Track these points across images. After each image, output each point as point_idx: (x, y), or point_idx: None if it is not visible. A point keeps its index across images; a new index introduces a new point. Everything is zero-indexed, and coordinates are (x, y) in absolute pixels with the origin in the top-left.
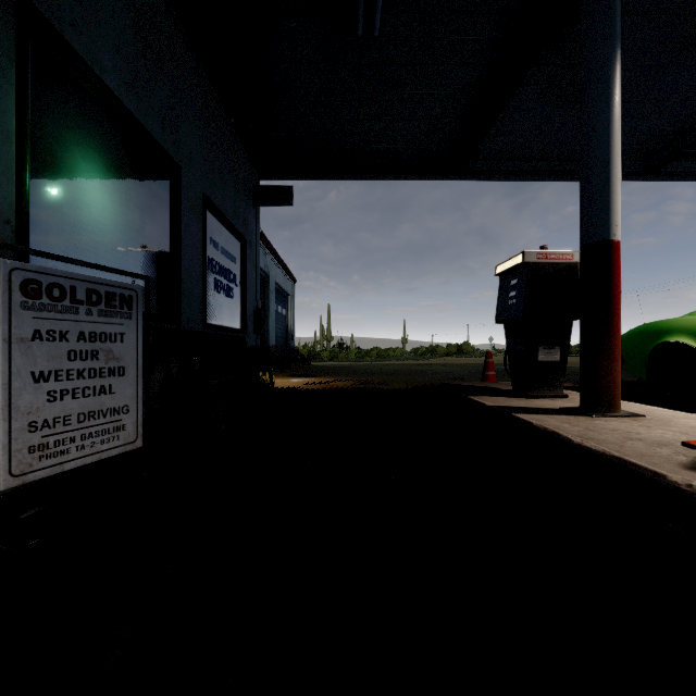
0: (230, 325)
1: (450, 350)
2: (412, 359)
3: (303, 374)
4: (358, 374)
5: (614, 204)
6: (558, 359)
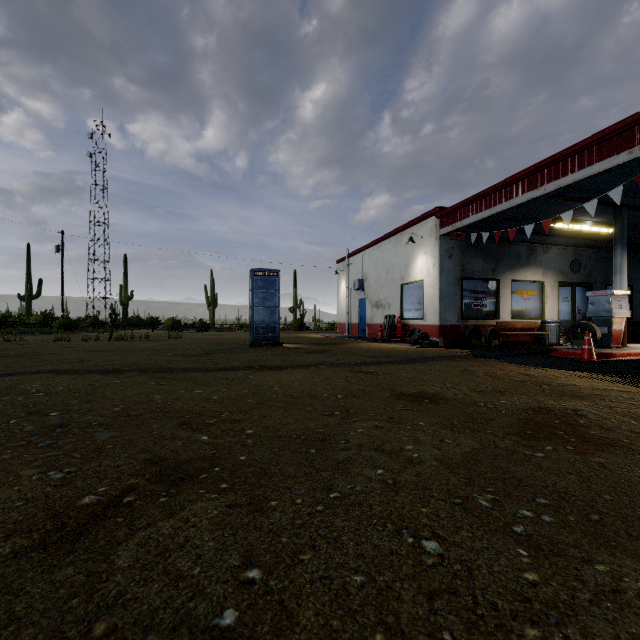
0: None
1: None
2: None
3: None
4: None
5: None
6: None
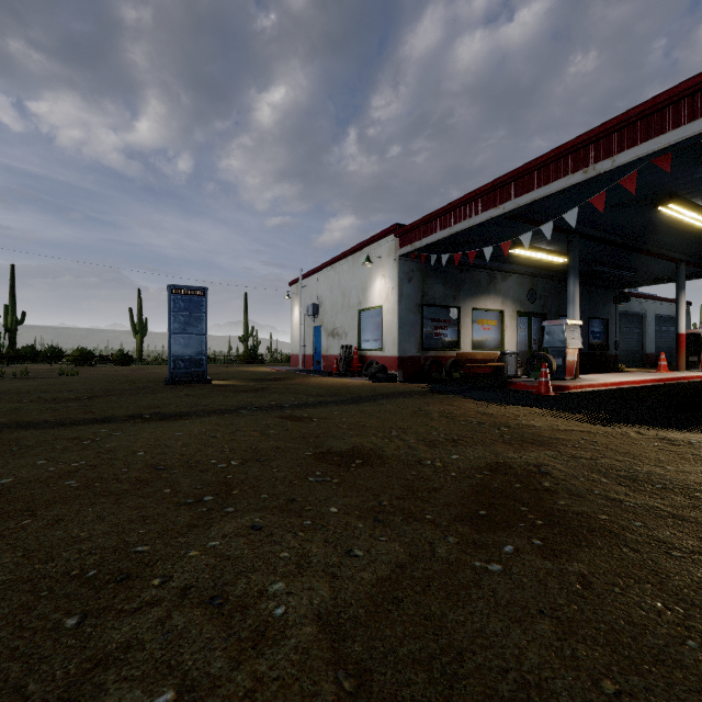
0: (600, 348)
1: None
2: None
3: None
4: None
5: (679, 325)
6: (696, 360)
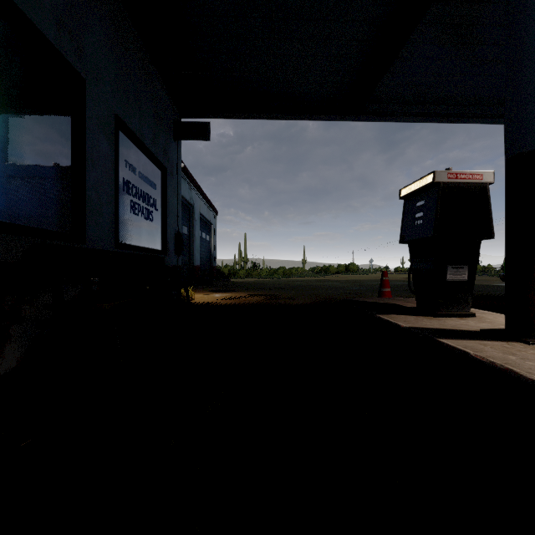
0: (149, 246)
1: (340, 269)
2: (311, 276)
3: (222, 289)
4: (268, 289)
5: None
6: (466, 278)
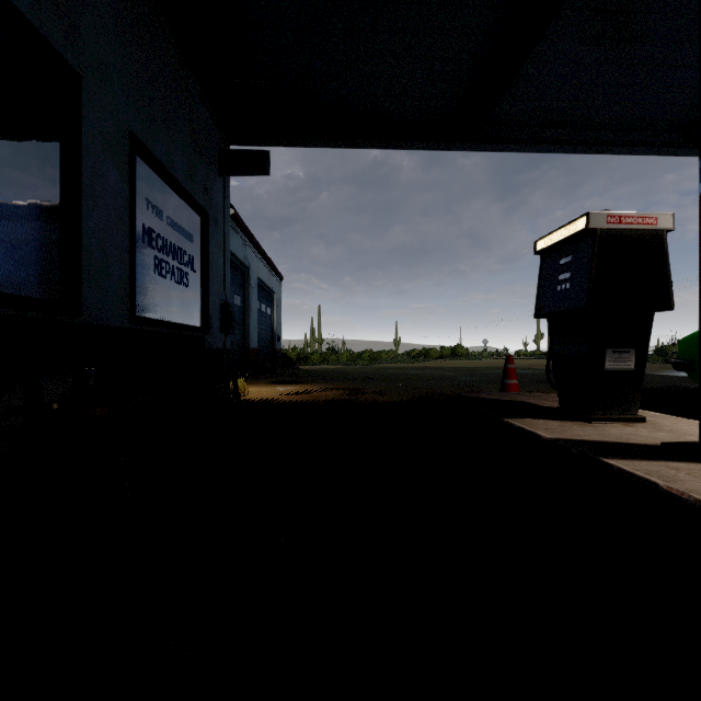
0: (182, 321)
1: (444, 353)
2: (405, 362)
3: (288, 380)
4: (349, 380)
5: None
6: (632, 367)
